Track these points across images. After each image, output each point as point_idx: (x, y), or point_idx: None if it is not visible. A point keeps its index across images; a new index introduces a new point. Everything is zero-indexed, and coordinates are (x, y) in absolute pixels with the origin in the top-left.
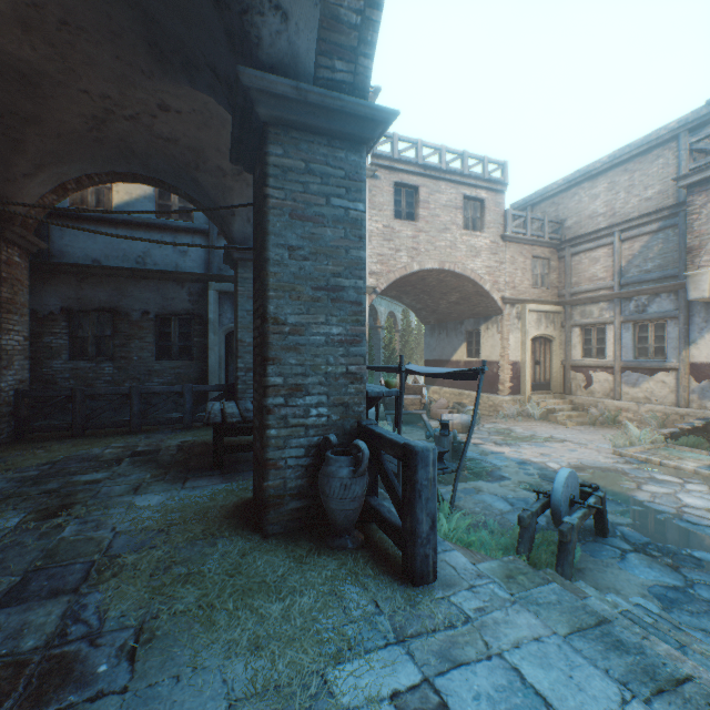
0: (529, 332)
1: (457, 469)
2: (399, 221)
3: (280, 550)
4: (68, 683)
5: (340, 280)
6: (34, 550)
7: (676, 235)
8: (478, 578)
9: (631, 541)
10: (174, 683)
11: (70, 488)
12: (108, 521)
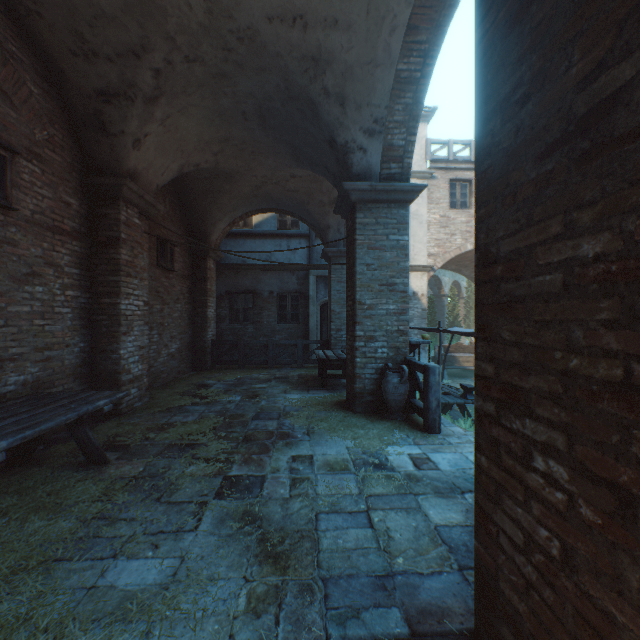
0: None
1: None
2: (454, 210)
3: (362, 417)
4: (290, 437)
5: (394, 279)
6: (254, 407)
7: None
8: (464, 435)
9: None
10: (326, 441)
11: (253, 389)
12: (278, 402)
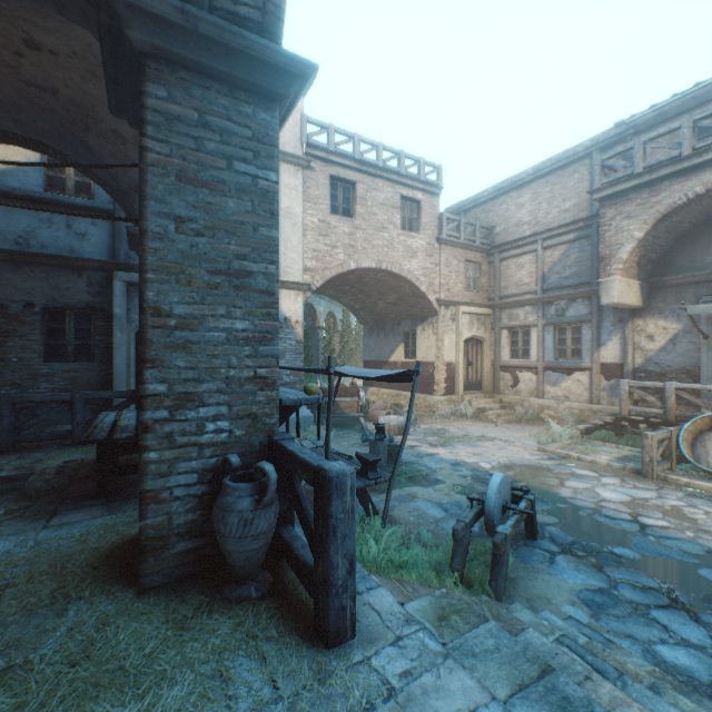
0: (463, 333)
1: (391, 478)
2: (336, 216)
3: (157, 612)
4: None
5: (245, 263)
6: None
7: (589, 245)
8: (406, 625)
9: (559, 542)
10: None
11: None
12: None
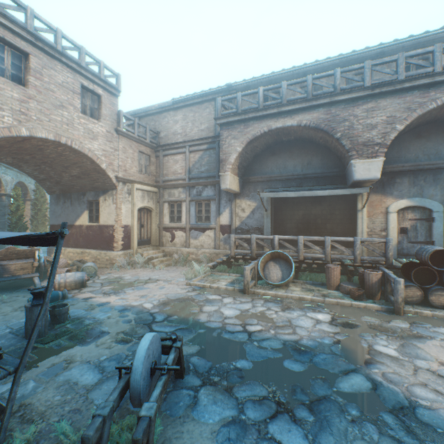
0: (137, 204)
1: (18, 368)
2: (1, 77)
3: None
4: None
5: None
6: None
7: (215, 154)
8: None
9: (201, 372)
10: None
11: None
12: None
